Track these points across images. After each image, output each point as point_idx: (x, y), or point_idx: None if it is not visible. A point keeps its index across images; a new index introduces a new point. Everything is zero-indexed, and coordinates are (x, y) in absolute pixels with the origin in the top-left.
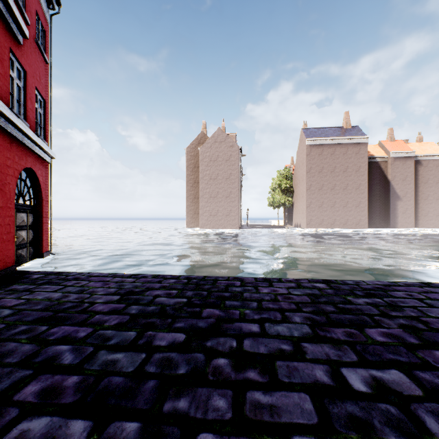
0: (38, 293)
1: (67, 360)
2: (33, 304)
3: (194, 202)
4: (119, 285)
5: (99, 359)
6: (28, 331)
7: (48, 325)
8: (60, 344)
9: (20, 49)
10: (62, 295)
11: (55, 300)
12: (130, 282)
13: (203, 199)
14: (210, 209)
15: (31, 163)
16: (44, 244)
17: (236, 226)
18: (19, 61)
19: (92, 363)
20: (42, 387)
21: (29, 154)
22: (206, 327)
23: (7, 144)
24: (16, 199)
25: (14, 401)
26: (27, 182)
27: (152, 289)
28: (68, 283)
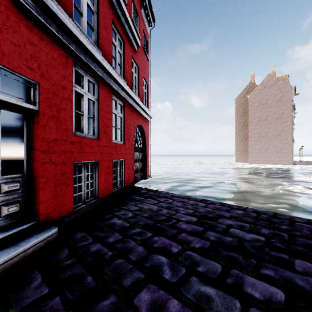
0: (145, 203)
1: (167, 275)
2: (142, 212)
3: (242, 141)
4: (194, 208)
5: (192, 286)
6: (140, 234)
7: (151, 232)
8: (160, 254)
9: (136, 54)
10: (157, 208)
11: (154, 211)
12: (202, 206)
13: (251, 138)
14: (258, 147)
15: (141, 122)
16: (147, 171)
17: (288, 162)
18: (135, 62)
19: (187, 289)
20: (151, 299)
21: (140, 117)
22: (310, 291)
23: (130, 112)
24: (134, 144)
25: (133, 304)
26: (139, 133)
27: (223, 217)
28: (161, 199)
